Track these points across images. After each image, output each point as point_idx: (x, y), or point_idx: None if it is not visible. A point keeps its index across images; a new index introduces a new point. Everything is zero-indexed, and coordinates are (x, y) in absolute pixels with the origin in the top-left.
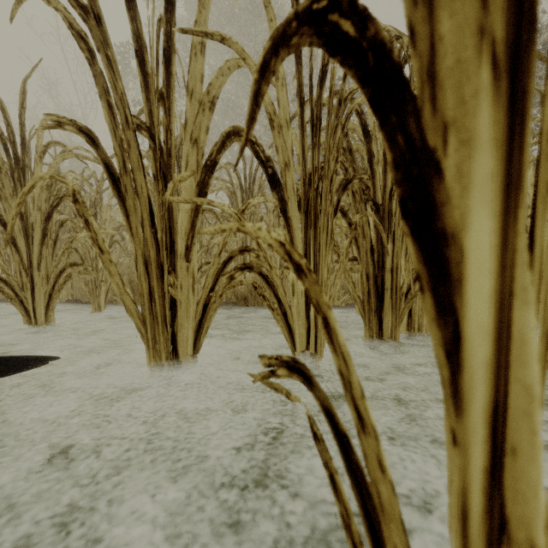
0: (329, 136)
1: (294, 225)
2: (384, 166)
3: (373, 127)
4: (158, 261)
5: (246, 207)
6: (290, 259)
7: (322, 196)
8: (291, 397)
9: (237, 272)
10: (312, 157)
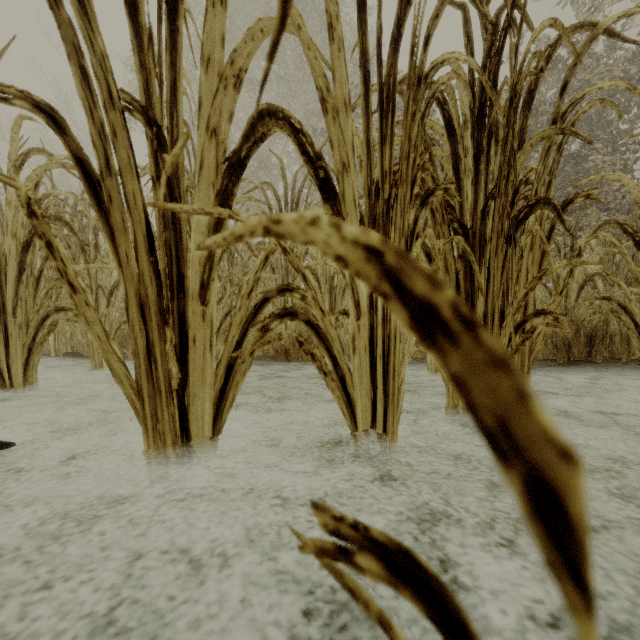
0: (408, 119)
1: None
2: (475, 175)
3: (458, 124)
4: (160, 304)
5: None
6: (400, 294)
7: (396, 210)
8: (394, 637)
9: (273, 320)
10: (380, 157)
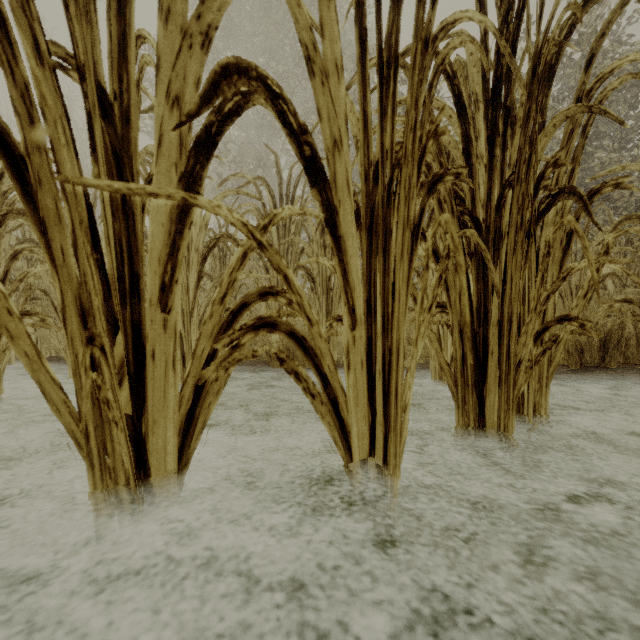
0: (415, 78)
1: (348, 249)
2: (489, 160)
3: (468, 103)
4: (107, 311)
5: (269, 221)
6: None
7: (399, 195)
8: None
9: (245, 332)
10: (379, 133)
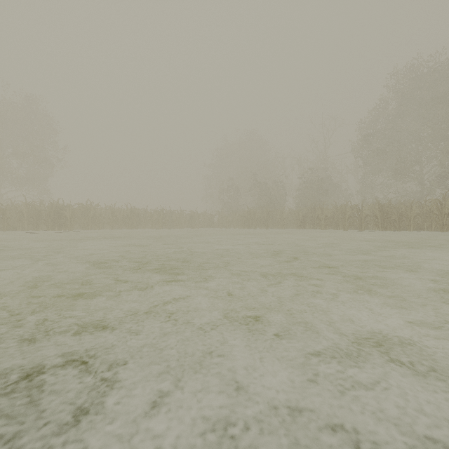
0: None
1: None
2: None
3: None
4: (442, 224)
5: None
6: None
7: None
8: None
9: None
10: None
